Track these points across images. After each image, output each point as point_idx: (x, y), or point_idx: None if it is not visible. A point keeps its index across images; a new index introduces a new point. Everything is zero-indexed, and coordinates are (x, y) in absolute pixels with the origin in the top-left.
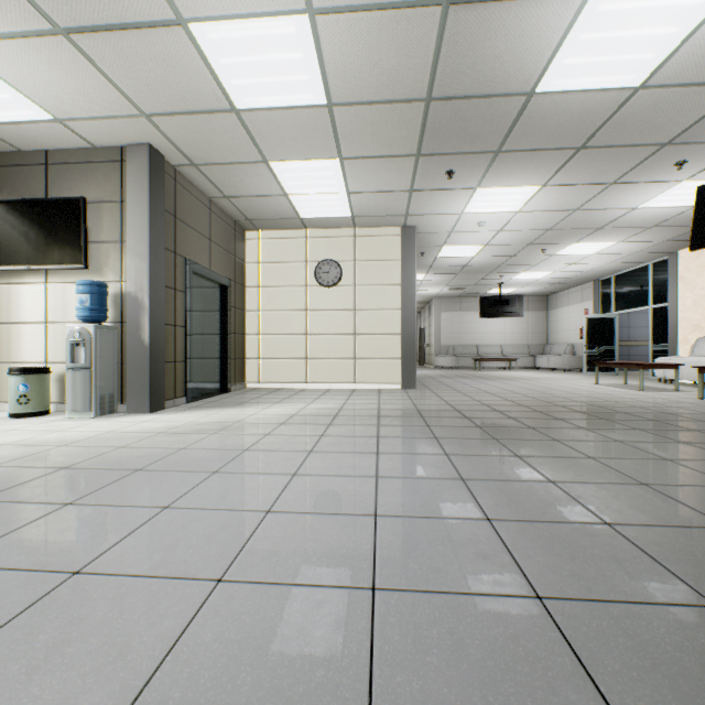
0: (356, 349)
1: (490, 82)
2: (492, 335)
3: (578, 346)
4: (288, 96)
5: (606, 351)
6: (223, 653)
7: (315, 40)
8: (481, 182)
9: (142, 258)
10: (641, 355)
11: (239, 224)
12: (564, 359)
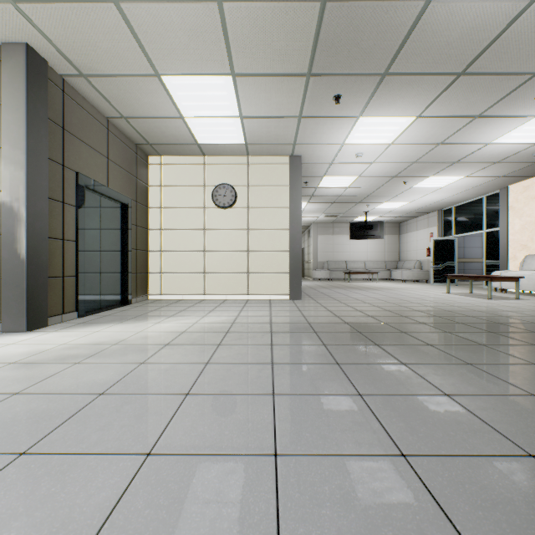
0: (249, 264)
1: None
2: (358, 253)
3: (425, 262)
4: None
5: (448, 266)
6: None
7: None
8: (365, 110)
9: (18, 165)
10: (473, 269)
11: (141, 148)
12: (414, 273)
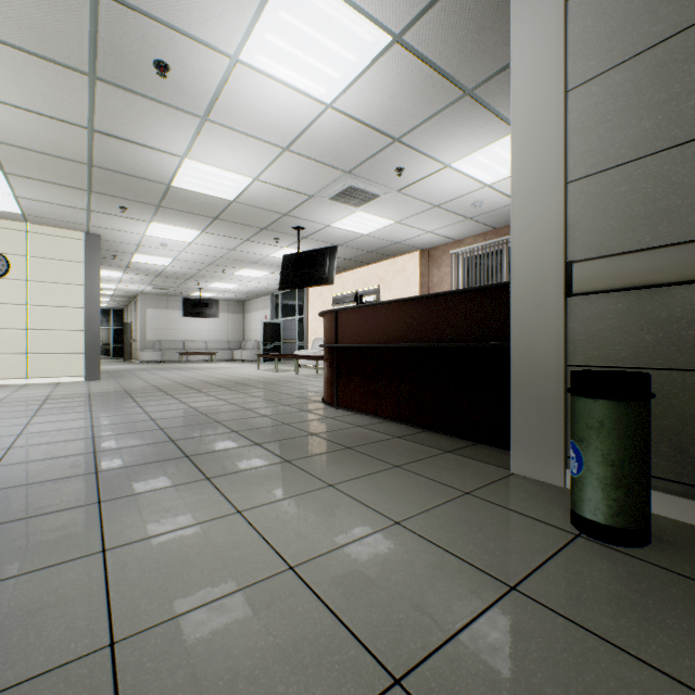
0: (30, 344)
1: (138, 172)
2: (199, 332)
3: None
4: None
5: (276, 347)
6: None
7: None
8: (154, 219)
9: None
10: None
11: None
12: (252, 353)
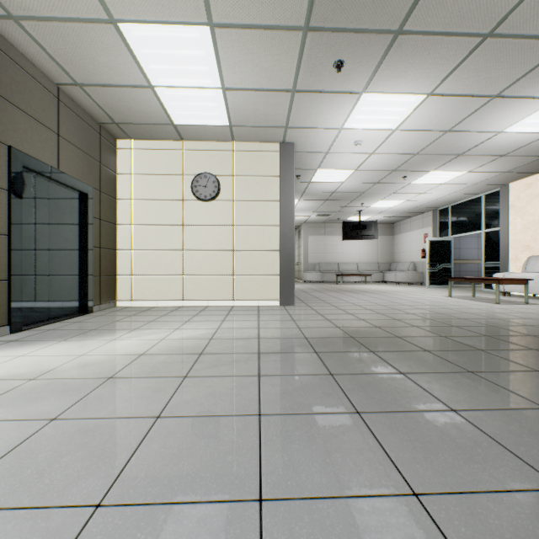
0: (234, 265)
1: None
2: (350, 255)
3: (419, 264)
4: None
5: (444, 268)
6: None
7: None
8: (369, 83)
9: None
10: (469, 271)
11: (106, 128)
12: (409, 275)
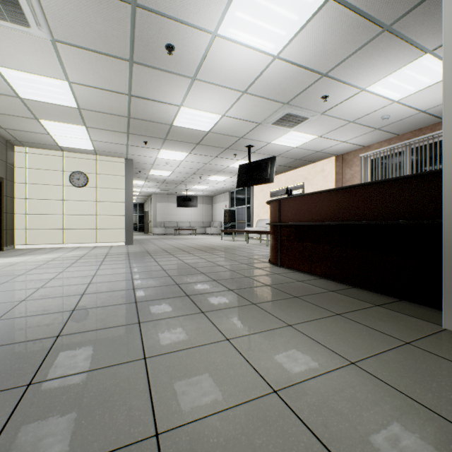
0: (98, 224)
1: (154, 118)
2: (186, 216)
3: None
4: (55, 100)
5: (232, 225)
6: (48, 292)
7: (71, 88)
8: (162, 147)
9: None
10: None
11: (10, 142)
12: (217, 229)
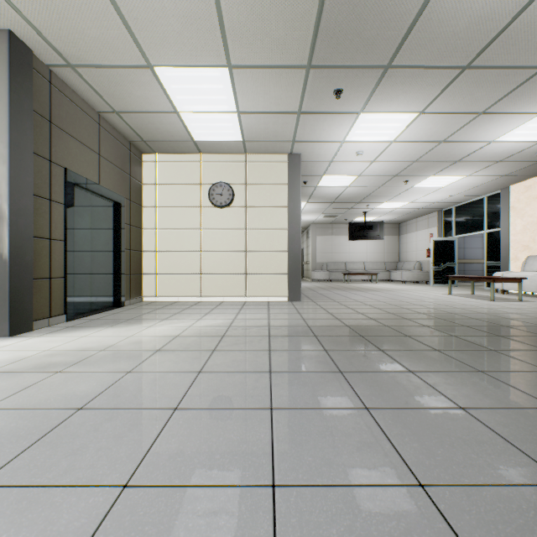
0: (247, 265)
1: None
2: (357, 254)
3: (425, 263)
4: None
5: (448, 267)
6: None
7: None
8: (366, 105)
9: (0, 160)
10: (473, 270)
11: (135, 145)
12: (414, 274)
